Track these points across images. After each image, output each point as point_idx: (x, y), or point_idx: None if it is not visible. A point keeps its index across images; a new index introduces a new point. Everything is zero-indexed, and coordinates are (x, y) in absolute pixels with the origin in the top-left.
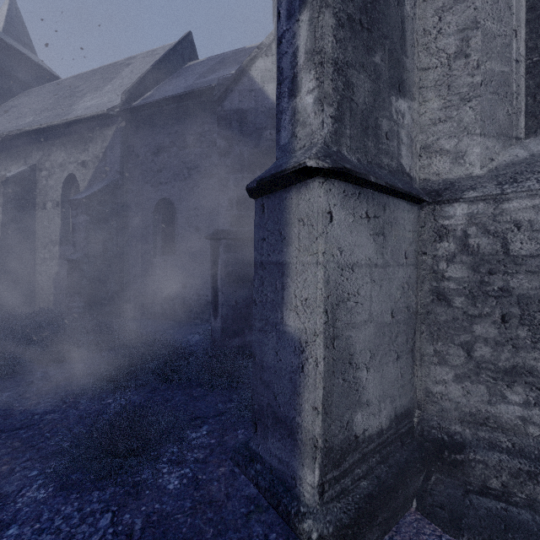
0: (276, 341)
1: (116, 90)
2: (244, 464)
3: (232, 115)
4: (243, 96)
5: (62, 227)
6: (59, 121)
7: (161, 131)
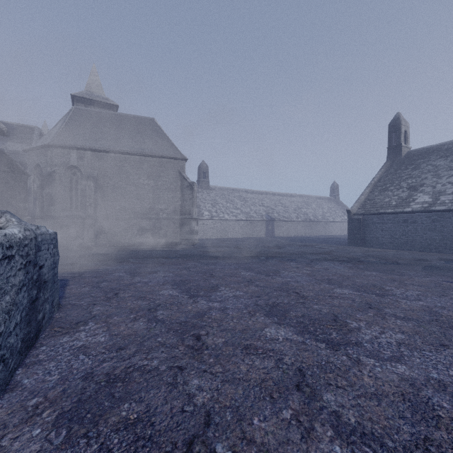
0: None
1: None
2: None
3: None
4: None
5: None
6: None
7: None
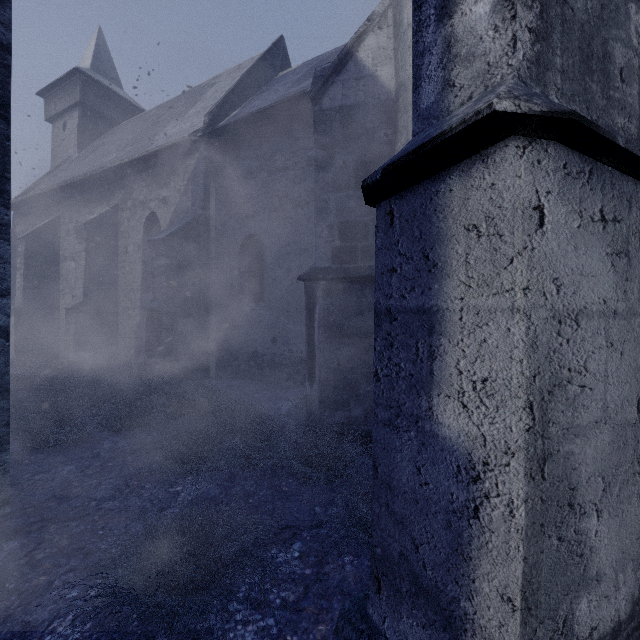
0: (417, 448)
1: (200, 113)
2: None
3: (333, 114)
4: (348, 88)
5: (143, 272)
6: (140, 154)
7: (248, 154)
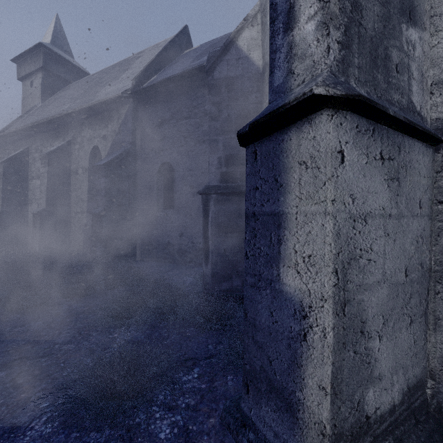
0: (271, 300)
1: (129, 78)
2: (235, 429)
3: (221, 82)
4: (231, 65)
5: (89, 188)
6: (87, 105)
7: (163, 107)
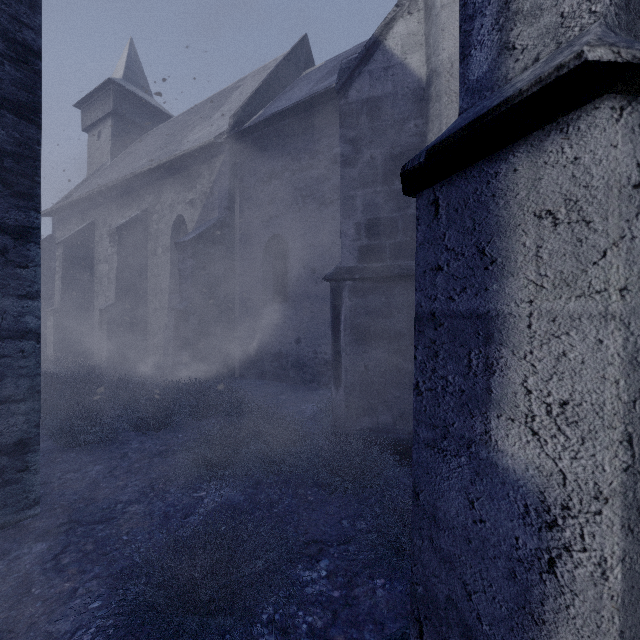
0: (469, 477)
1: (225, 116)
2: None
3: (360, 107)
4: (375, 78)
5: (171, 274)
6: (168, 159)
7: (272, 154)
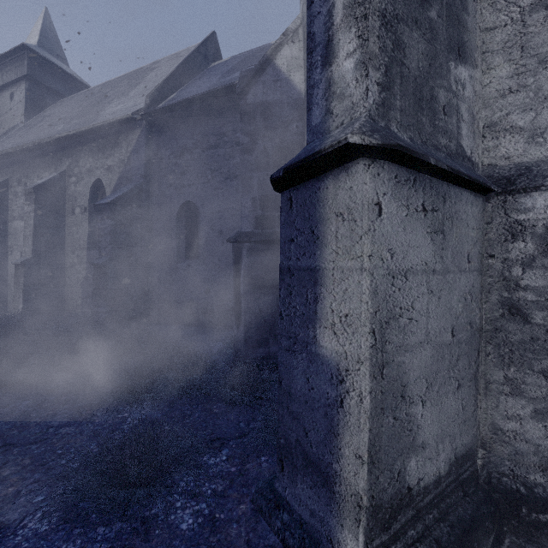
0: (307, 364)
1: (141, 94)
2: (268, 511)
3: (256, 108)
4: (267, 87)
5: (89, 232)
6: (86, 127)
7: (184, 132)
